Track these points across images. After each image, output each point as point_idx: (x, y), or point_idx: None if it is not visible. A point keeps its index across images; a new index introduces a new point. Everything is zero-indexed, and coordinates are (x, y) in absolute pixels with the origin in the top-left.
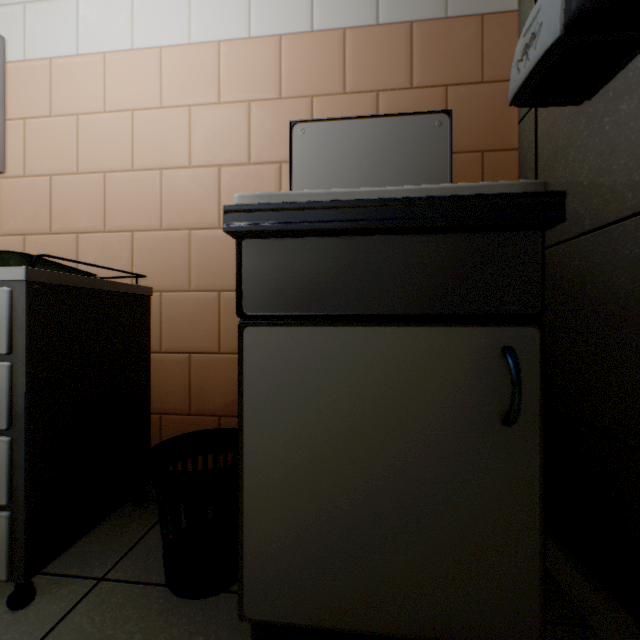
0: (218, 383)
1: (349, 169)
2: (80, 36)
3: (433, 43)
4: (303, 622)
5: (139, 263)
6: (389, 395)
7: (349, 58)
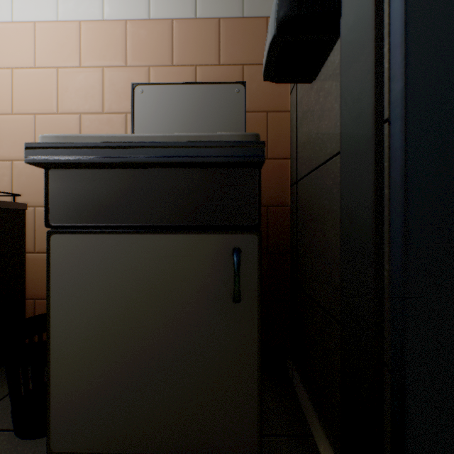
0: None
1: (175, 120)
2: None
3: (234, 34)
4: (95, 451)
5: (17, 185)
6: (157, 283)
7: (176, 40)
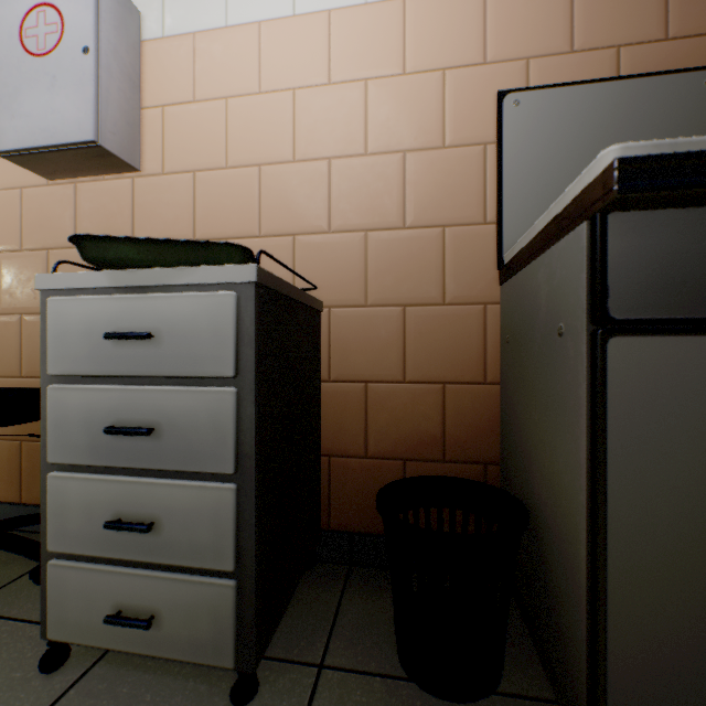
0: (402, 419)
1: (580, 148)
2: (229, 4)
3: None
4: None
5: (302, 273)
6: None
7: (578, 7)
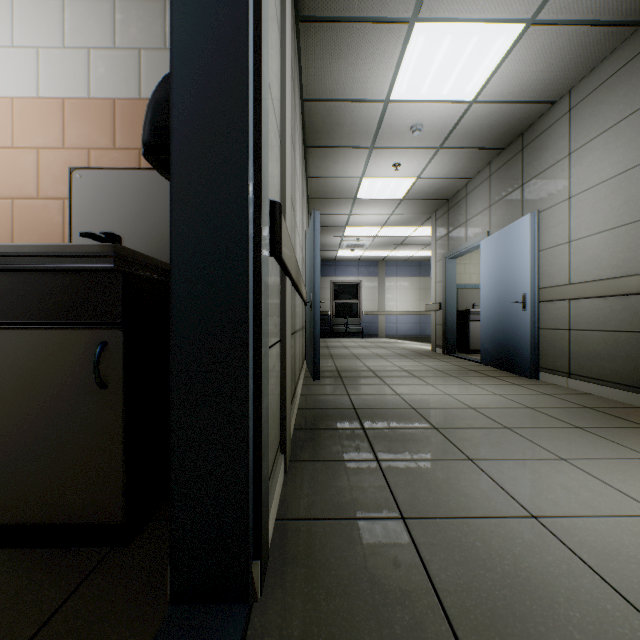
0: None
1: (117, 208)
2: None
3: None
4: None
5: None
6: (34, 373)
7: (119, 122)
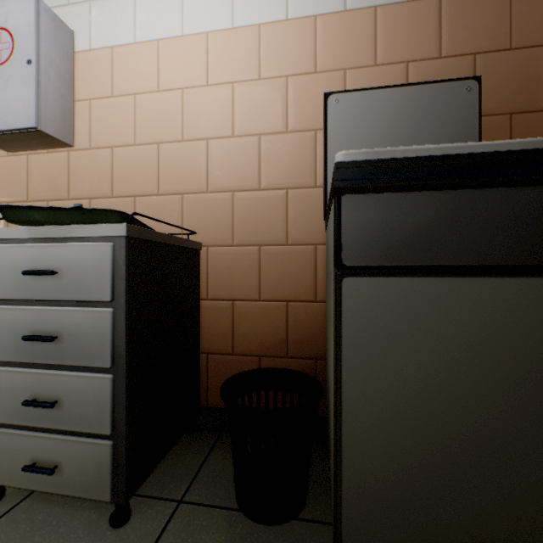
0: (258, 327)
1: (381, 134)
2: (137, 26)
3: (461, 15)
4: None
5: (188, 221)
6: (492, 344)
7: (380, 33)
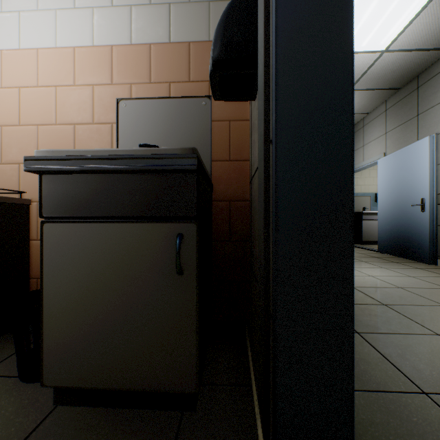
0: None
1: (152, 129)
2: None
3: (202, 55)
4: (76, 385)
5: (24, 184)
6: (121, 260)
7: (153, 62)
